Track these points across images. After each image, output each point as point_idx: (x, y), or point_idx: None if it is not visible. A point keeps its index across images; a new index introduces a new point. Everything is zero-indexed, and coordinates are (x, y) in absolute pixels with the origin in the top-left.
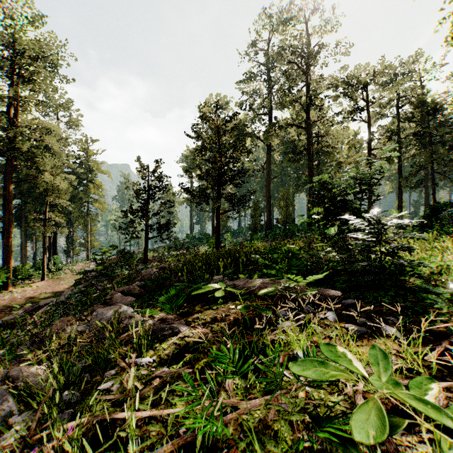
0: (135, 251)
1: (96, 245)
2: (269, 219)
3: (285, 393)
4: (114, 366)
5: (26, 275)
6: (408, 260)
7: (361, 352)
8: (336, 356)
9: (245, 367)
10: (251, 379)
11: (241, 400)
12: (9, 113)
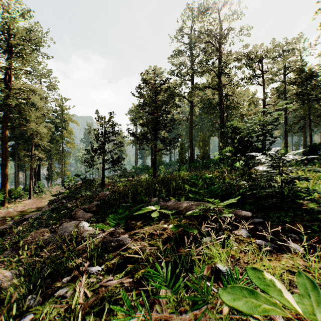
0: (96, 178)
1: (68, 173)
2: (191, 155)
3: (211, 307)
4: (71, 272)
5: (18, 195)
6: (304, 188)
7: (272, 266)
8: (262, 284)
9: (176, 286)
10: (181, 294)
11: (172, 312)
12: (6, 79)
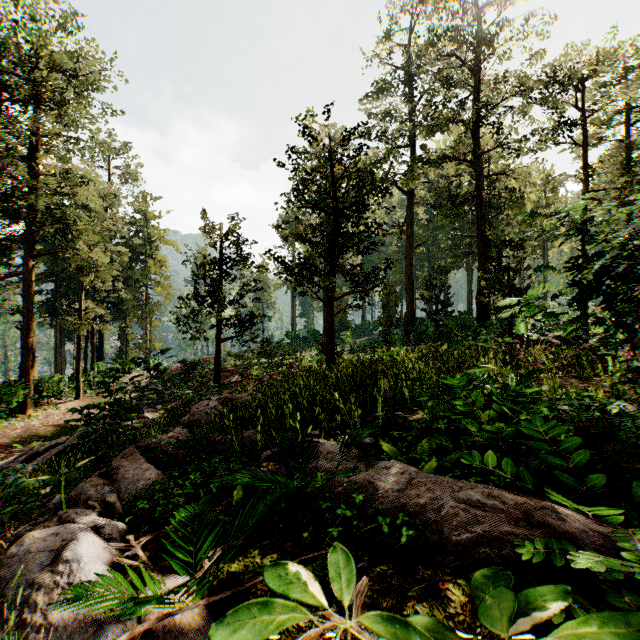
0: (211, 357)
1: (158, 347)
2: (410, 310)
3: None
4: None
5: (54, 392)
6: None
7: None
8: None
9: None
10: None
11: None
12: (31, 158)
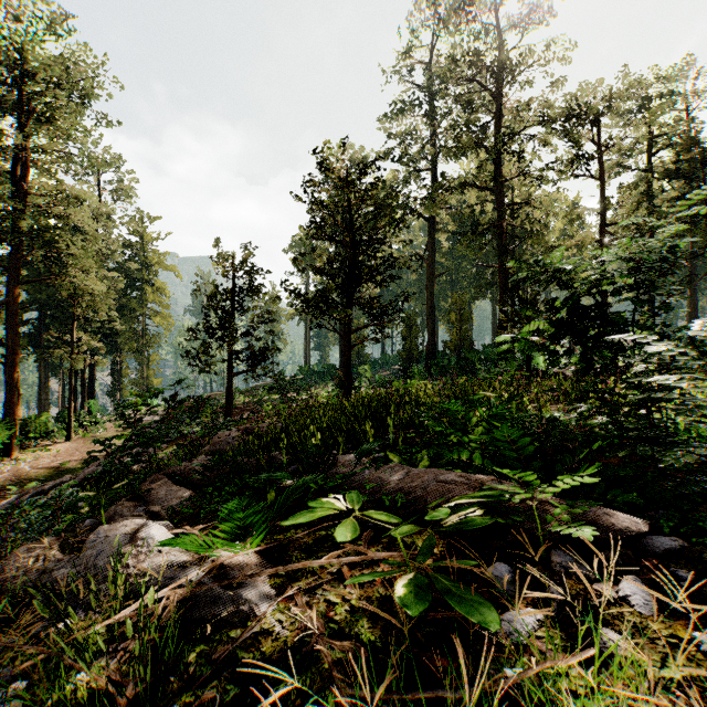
0: (217, 394)
1: (157, 383)
2: (432, 343)
3: None
4: None
5: (42, 432)
6: None
7: None
8: None
9: None
10: None
11: None
12: (16, 173)
